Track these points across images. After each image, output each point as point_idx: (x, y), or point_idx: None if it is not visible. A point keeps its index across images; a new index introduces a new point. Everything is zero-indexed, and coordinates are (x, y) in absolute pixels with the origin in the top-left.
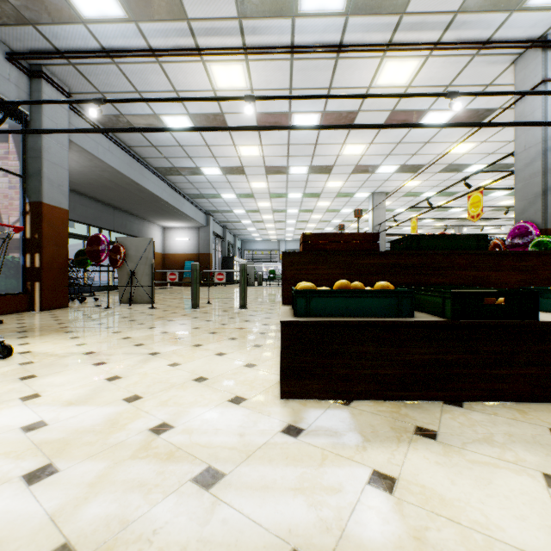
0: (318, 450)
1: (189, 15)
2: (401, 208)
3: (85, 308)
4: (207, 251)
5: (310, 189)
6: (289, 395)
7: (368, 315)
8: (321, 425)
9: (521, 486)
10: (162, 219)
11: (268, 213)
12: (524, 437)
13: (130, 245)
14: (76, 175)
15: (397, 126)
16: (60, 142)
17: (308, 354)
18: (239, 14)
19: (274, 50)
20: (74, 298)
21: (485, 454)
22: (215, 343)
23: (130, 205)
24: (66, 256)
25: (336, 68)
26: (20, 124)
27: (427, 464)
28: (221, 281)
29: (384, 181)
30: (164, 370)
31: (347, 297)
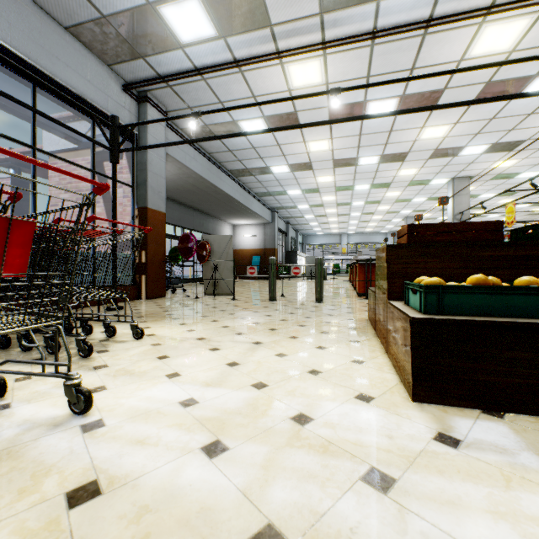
0: (493, 468)
1: (273, 21)
2: (487, 193)
3: (178, 298)
4: (273, 246)
5: (379, 180)
6: (423, 399)
7: (518, 315)
8: (480, 438)
9: None
10: (232, 217)
11: (331, 206)
12: None
13: (213, 242)
14: (167, 182)
15: (510, 97)
16: (159, 155)
17: (444, 355)
18: (321, 9)
19: (354, 39)
20: (167, 289)
21: None
22: (310, 336)
23: (207, 206)
24: (163, 253)
25: (422, 46)
26: (132, 143)
27: None
28: (297, 275)
29: (468, 164)
30: (275, 360)
31: (490, 294)
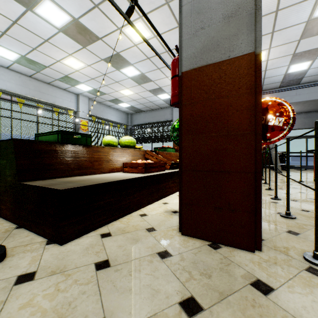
0: None
1: None
2: None
3: None
4: None
5: None
6: None
7: None
8: None
9: None
10: None
11: None
12: None
13: (271, 145)
14: (305, 108)
15: None
16: None
17: None
18: None
19: None
20: (283, 169)
21: None
22: None
23: None
24: None
25: None
26: None
27: None
28: None
29: None
30: None
31: None
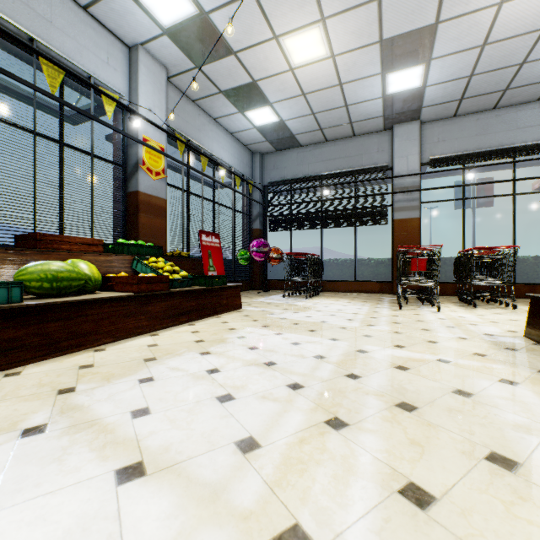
0: (475, 335)
1: None
2: None
3: None
4: None
5: None
6: (525, 335)
7: None
8: (498, 338)
9: (472, 350)
10: None
11: None
12: (528, 363)
13: None
14: None
15: None
16: None
17: (534, 315)
18: None
19: None
20: None
21: (496, 352)
22: None
23: None
24: None
25: None
26: None
27: (478, 344)
28: None
29: None
30: None
31: None
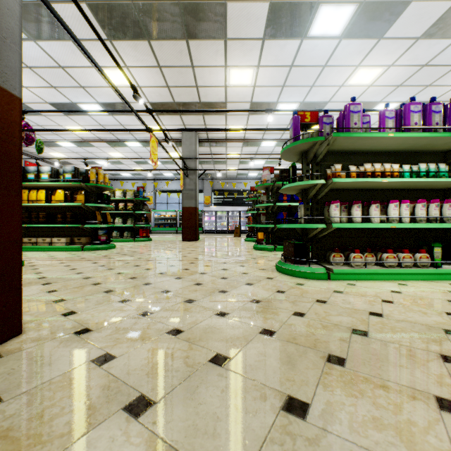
0: None
1: None
2: None
3: None
4: None
5: None
6: None
7: None
8: None
9: None
10: None
11: None
12: None
13: None
14: None
15: None
16: None
17: None
18: None
19: None
20: None
21: None
22: None
23: None
24: None
25: None
26: None
27: None
28: None
29: None
30: None
31: None
